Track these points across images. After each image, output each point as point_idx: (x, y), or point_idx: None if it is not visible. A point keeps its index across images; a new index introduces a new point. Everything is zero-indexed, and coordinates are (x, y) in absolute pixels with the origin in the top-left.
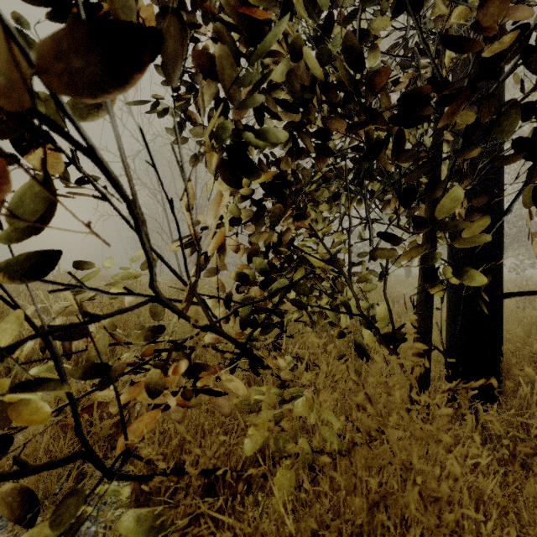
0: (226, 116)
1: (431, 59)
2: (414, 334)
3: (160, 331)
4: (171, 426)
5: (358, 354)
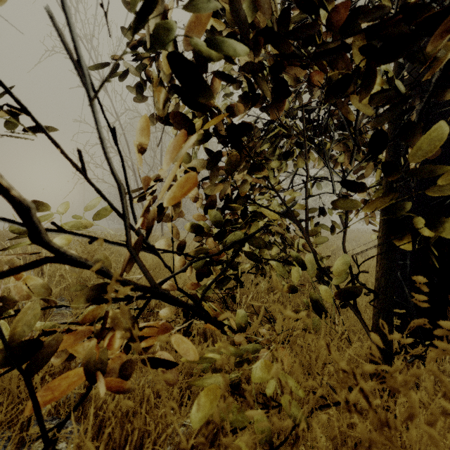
0: (175, 41)
1: None
2: (425, 303)
3: (104, 288)
4: None
5: (316, 309)
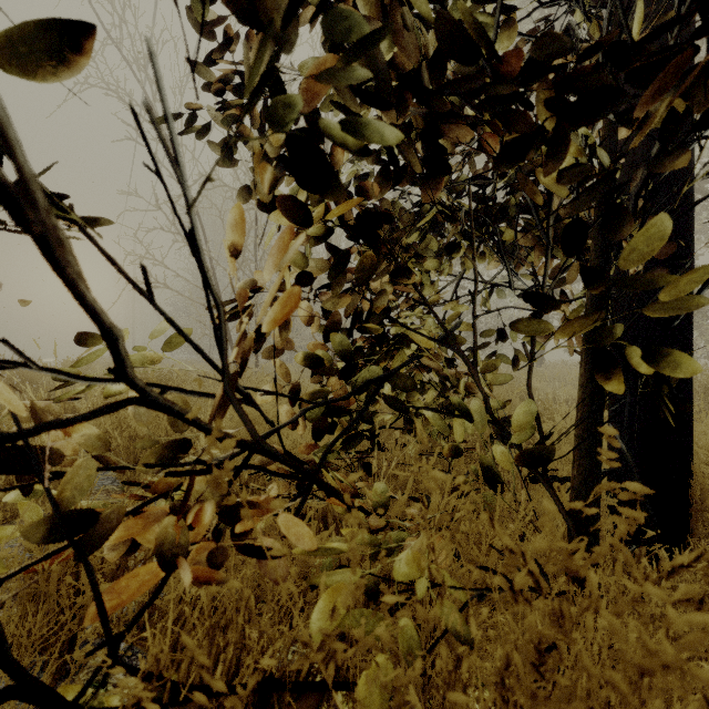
0: None
1: (619, 7)
2: (615, 462)
3: (183, 448)
4: (203, 593)
5: (488, 480)
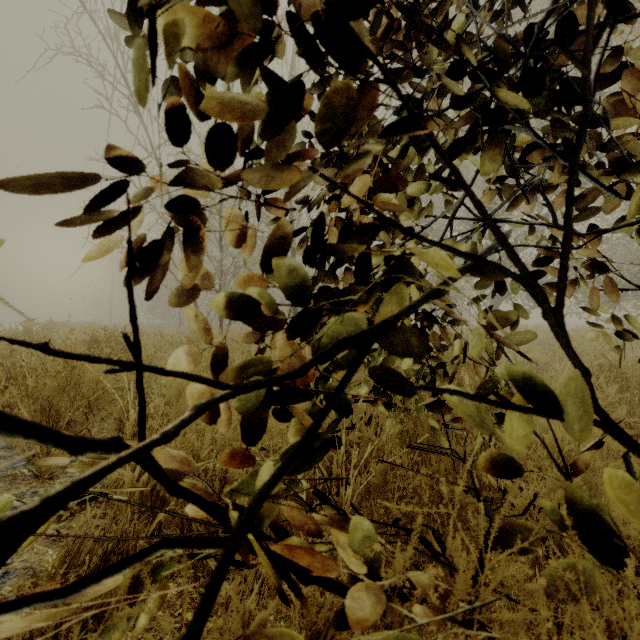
0: None
1: None
2: None
3: None
4: None
5: (584, 536)
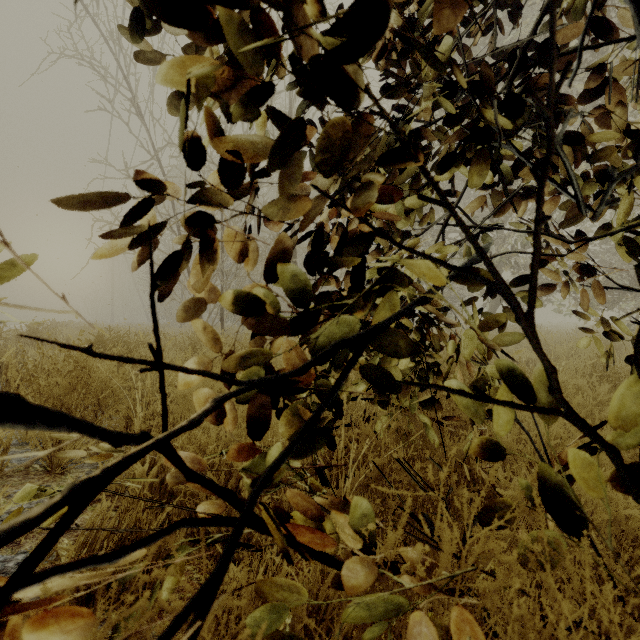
0: None
1: None
2: None
3: None
4: None
5: (551, 513)
